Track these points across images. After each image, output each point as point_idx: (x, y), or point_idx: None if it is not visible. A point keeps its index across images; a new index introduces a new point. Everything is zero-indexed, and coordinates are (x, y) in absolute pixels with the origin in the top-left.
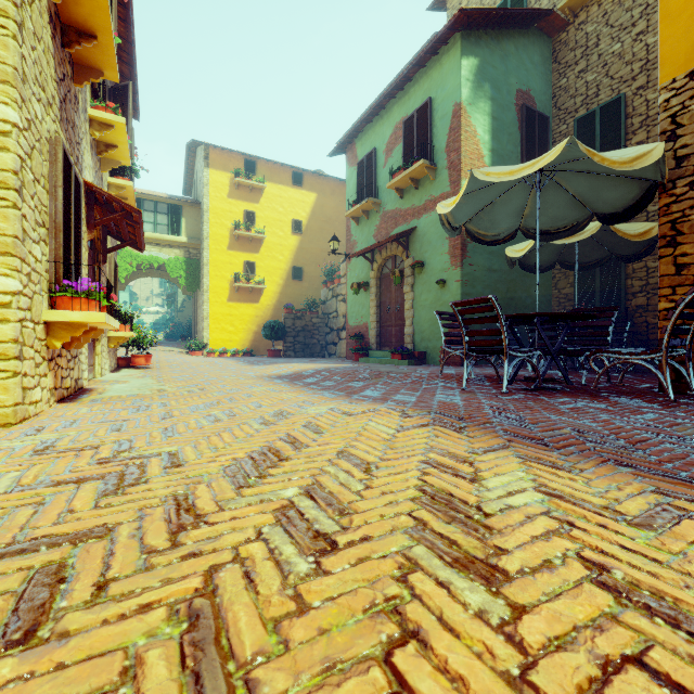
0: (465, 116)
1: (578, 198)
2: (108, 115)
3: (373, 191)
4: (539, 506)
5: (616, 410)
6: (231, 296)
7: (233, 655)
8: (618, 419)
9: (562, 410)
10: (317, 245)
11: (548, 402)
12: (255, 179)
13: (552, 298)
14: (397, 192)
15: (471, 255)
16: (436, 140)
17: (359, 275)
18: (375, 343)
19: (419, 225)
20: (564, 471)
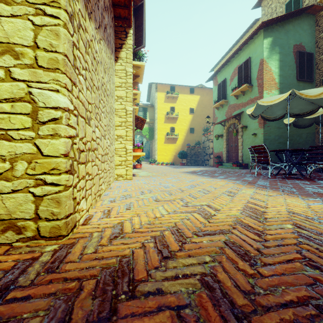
0: (265, 64)
1: (310, 101)
2: (136, 91)
3: (224, 96)
4: (250, 193)
5: (309, 183)
6: (165, 141)
7: (196, 197)
8: (304, 185)
9: (286, 183)
10: (200, 118)
11: (285, 181)
12: (174, 93)
13: (315, 138)
14: (235, 97)
15: (268, 122)
16: (252, 74)
17: (218, 131)
18: (225, 160)
19: (244, 110)
20: (264, 191)
